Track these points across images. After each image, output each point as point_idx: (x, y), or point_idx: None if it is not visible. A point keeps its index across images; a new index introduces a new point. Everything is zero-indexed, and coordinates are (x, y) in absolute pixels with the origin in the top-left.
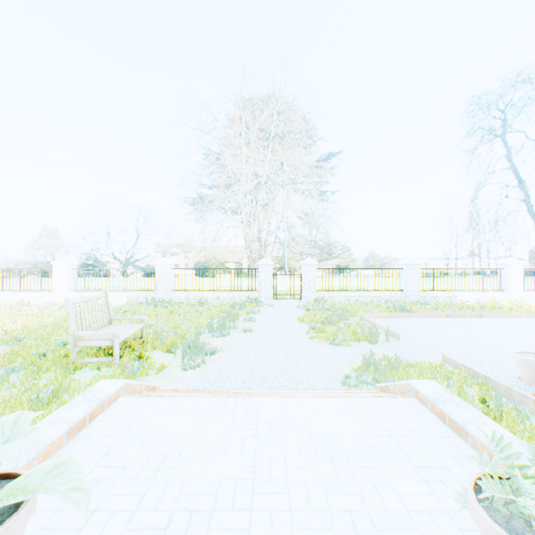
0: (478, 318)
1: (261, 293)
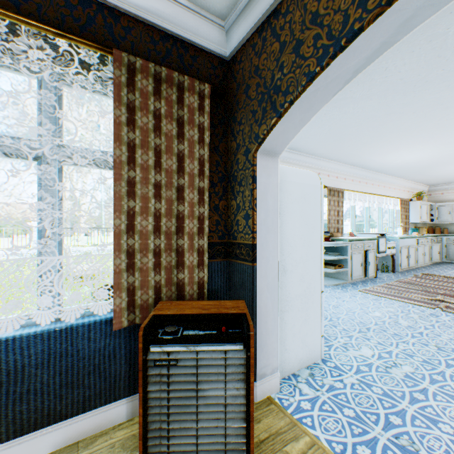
0: None
1: None
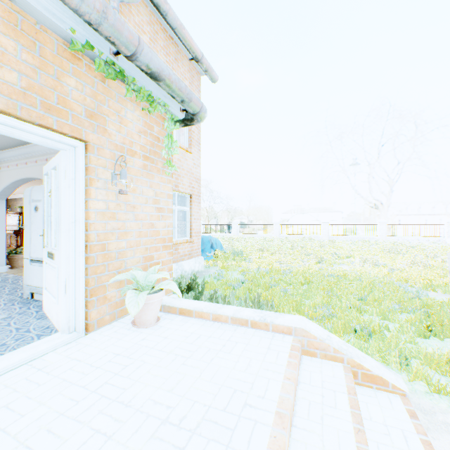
0: None
1: None
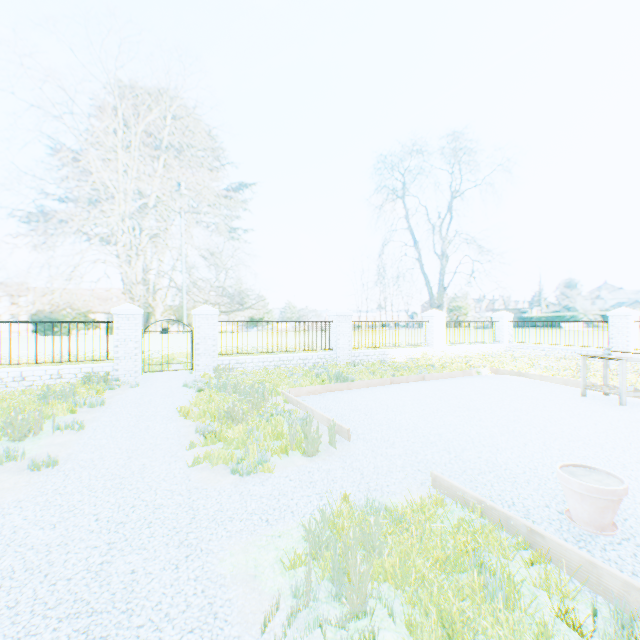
0: (422, 381)
1: (118, 364)
